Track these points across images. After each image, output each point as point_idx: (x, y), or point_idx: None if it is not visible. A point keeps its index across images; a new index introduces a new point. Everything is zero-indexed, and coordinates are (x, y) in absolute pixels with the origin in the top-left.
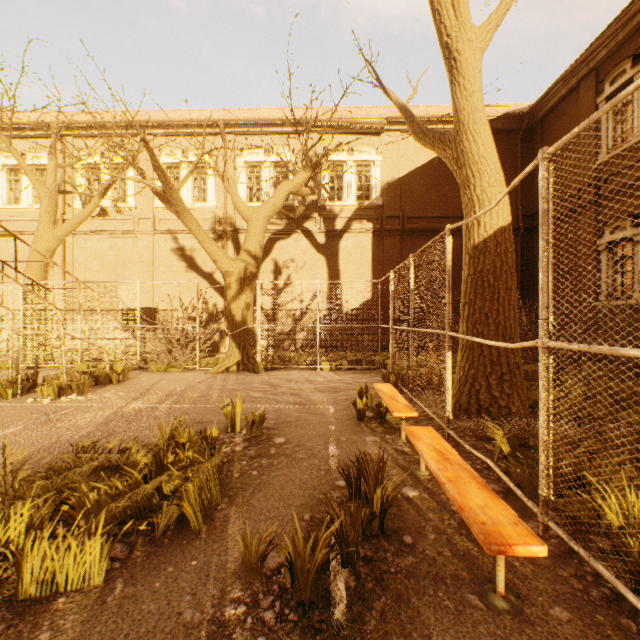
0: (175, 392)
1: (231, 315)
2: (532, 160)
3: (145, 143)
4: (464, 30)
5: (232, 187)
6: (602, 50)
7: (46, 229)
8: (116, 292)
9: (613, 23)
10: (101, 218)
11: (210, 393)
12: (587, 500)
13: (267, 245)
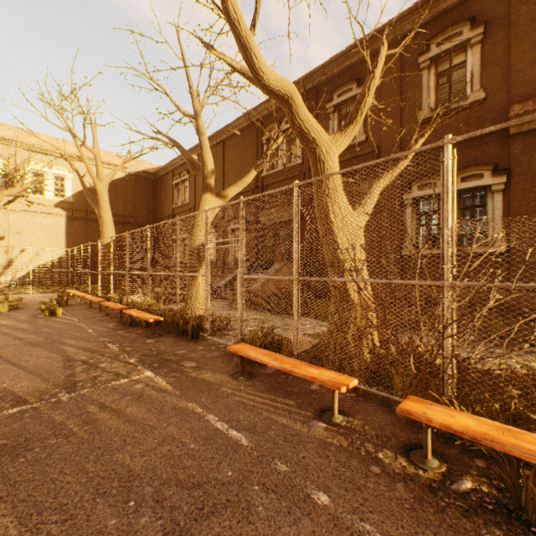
0: None
1: None
2: (157, 194)
3: None
4: (102, 176)
5: None
6: (173, 166)
7: None
8: None
9: (174, 160)
10: None
11: None
12: None
13: None
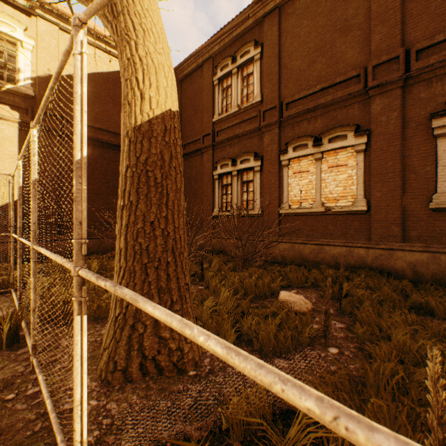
0: None
1: None
2: None
3: None
4: None
5: None
6: (217, 45)
7: None
8: None
9: (223, 29)
10: None
11: None
12: None
13: None
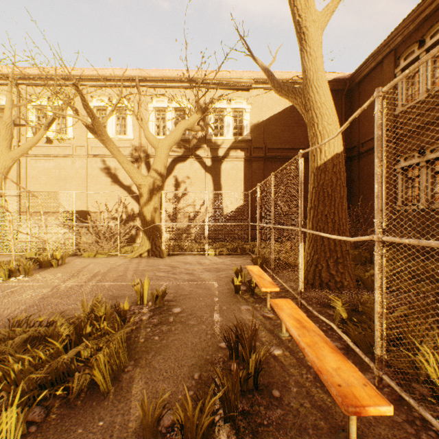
0: (100, 273)
1: (143, 216)
2: (352, 111)
3: (76, 87)
4: (310, 13)
5: (144, 124)
6: (399, 37)
7: (3, 152)
8: (59, 199)
9: (406, 18)
10: (47, 145)
11: (126, 273)
12: (406, 354)
13: (170, 166)
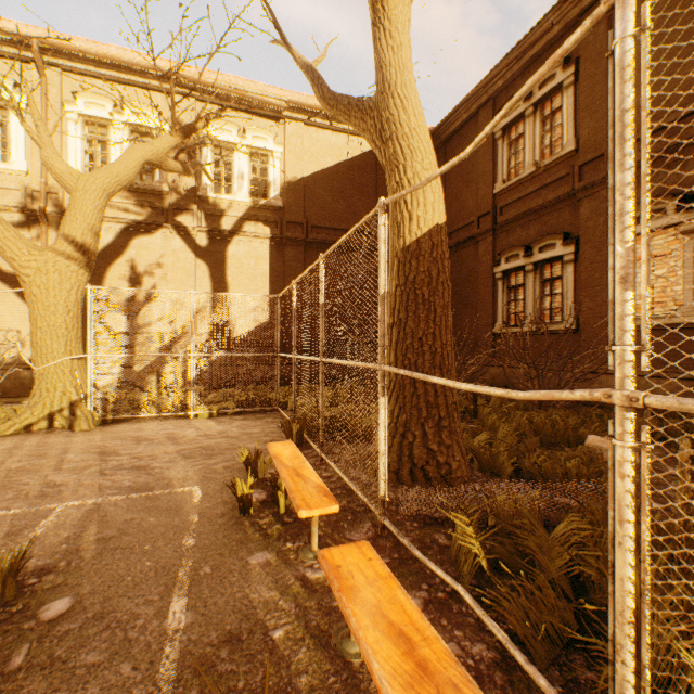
0: None
1: (37, 339)
2: None
3: None
4: None
5: (43, 135)
6: (500, 80)
7: None
8: None
9: (510, 54)
10: None
11: None
12: None
13: (119, 240)
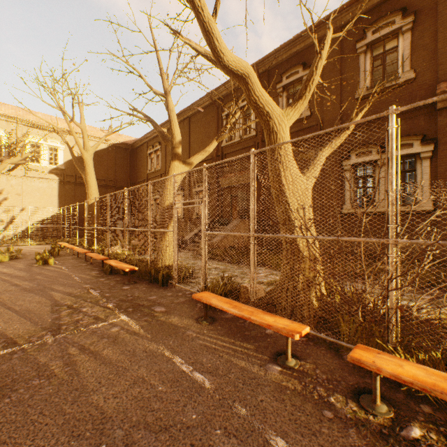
0: None
1: None
2: (134, 162)
3: None
4: (87, 147)
5: None
6: (147, 138)
7: None
8: None
9: (148, 133)
10: None
11: None
12: None
13: None
